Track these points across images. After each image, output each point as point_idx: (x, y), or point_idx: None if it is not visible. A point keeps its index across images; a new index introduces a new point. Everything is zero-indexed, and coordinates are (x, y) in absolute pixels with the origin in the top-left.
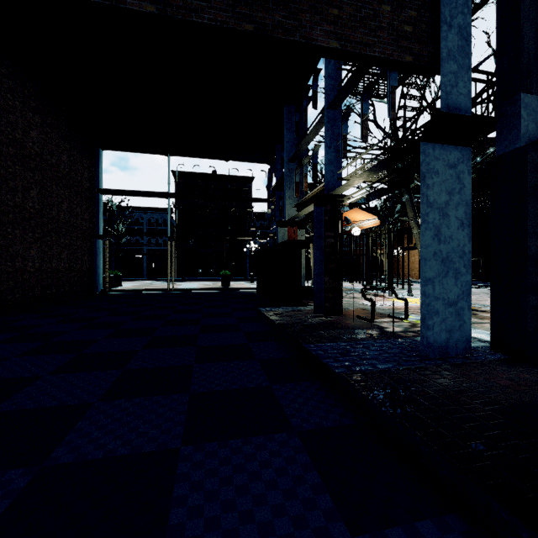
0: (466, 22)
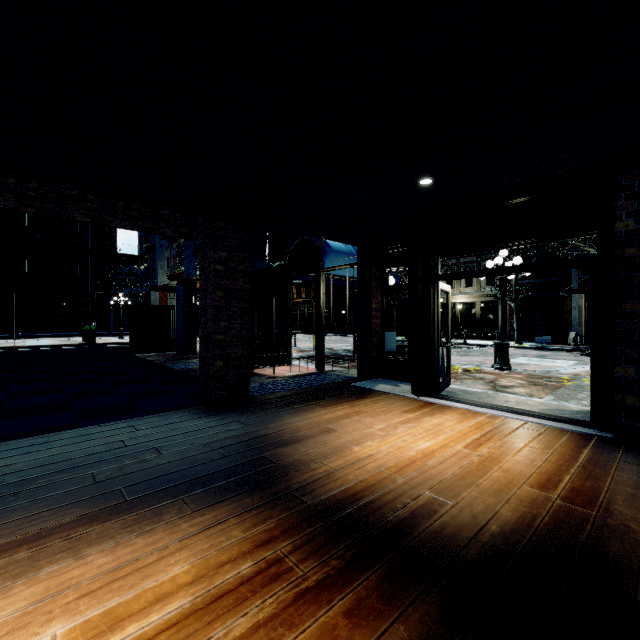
0: None
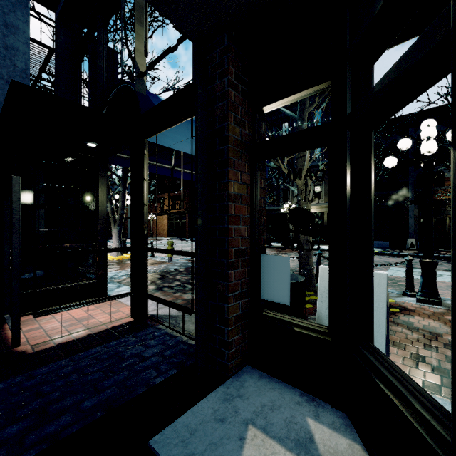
0: (24, 83)
